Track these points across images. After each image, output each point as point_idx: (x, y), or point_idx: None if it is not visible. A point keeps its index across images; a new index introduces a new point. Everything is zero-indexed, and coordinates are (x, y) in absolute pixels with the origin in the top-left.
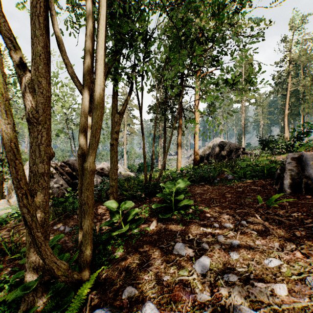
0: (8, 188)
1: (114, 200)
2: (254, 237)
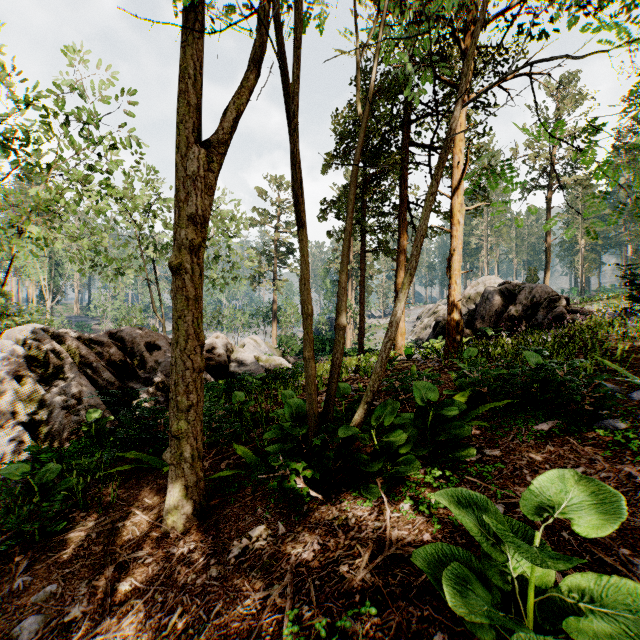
0: None
1: (186, 491)
2: None
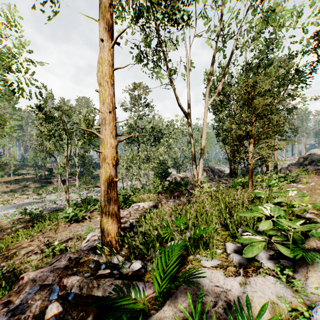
0: (190, 175)
1: None
2: None
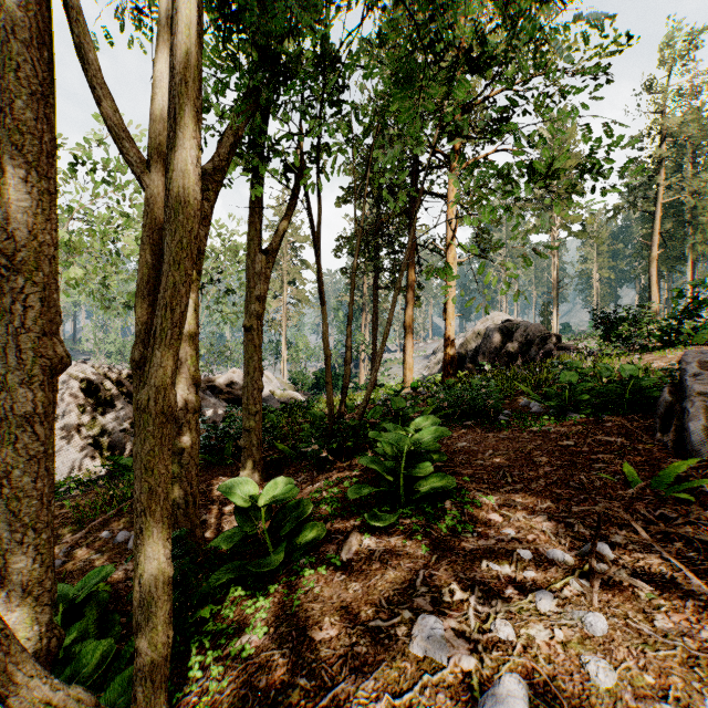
0: None
1: (254, 464)
2: (645, 601)
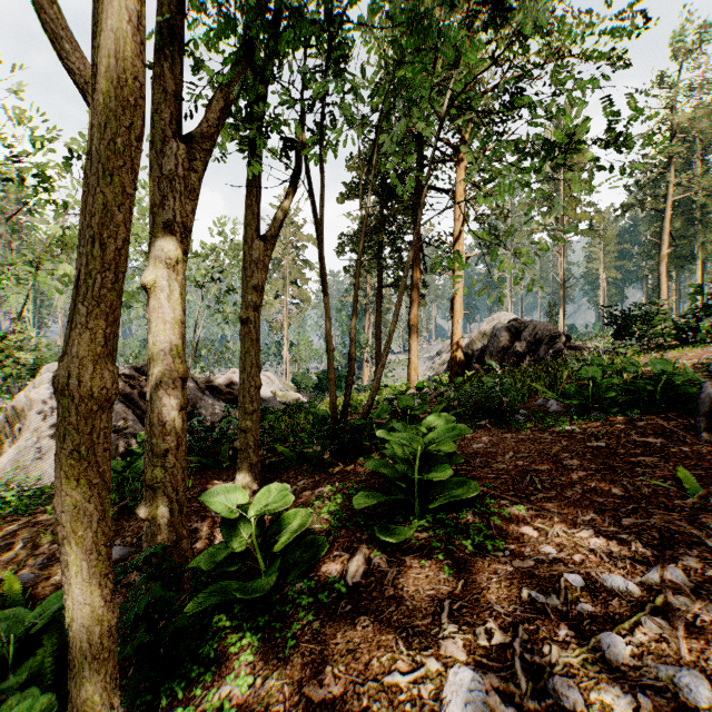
0: None
1: (251, 467)
2: None
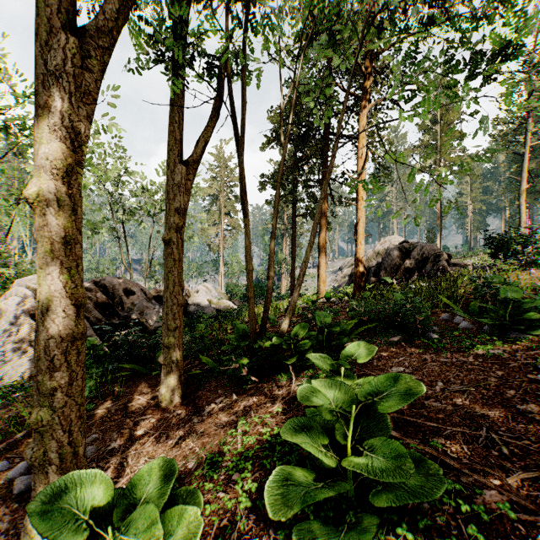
0: None
1: (173, 381)
2: None
